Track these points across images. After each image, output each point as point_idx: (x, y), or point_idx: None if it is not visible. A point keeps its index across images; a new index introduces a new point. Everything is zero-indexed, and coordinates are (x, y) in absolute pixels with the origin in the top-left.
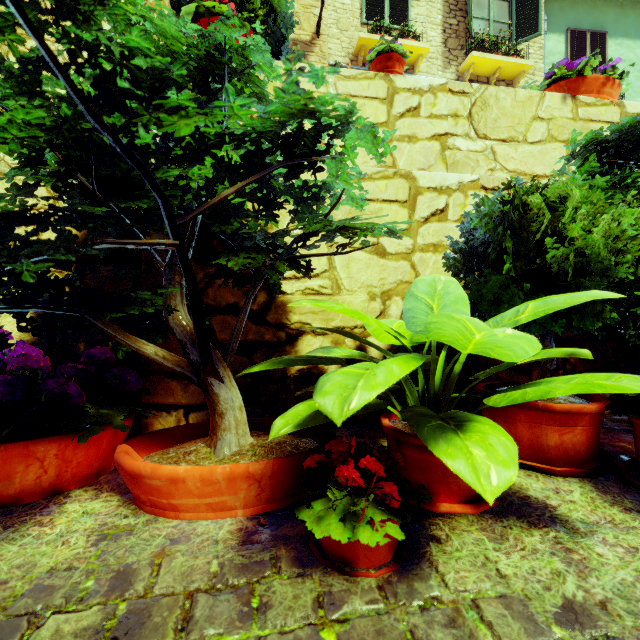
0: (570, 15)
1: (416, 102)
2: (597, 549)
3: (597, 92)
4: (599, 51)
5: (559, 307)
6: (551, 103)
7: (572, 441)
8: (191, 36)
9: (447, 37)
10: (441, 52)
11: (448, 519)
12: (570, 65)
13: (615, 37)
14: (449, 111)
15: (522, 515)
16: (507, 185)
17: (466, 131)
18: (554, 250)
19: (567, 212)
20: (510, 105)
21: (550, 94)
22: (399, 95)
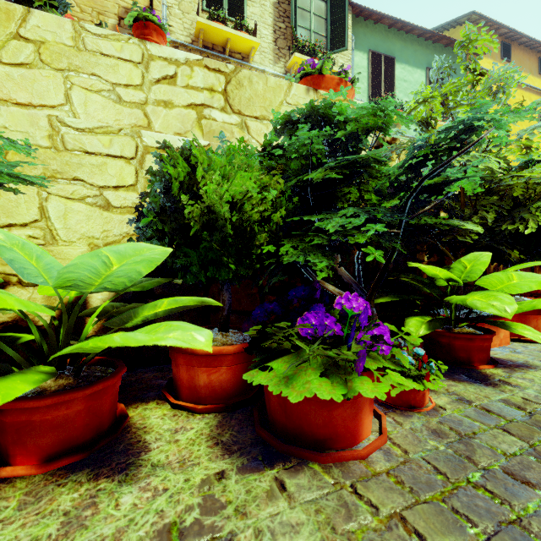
0: (371, 40)
1: (173, 71)
2: (125, 498)
3: (334, 89)
4: (390, 71)
5: (160, 259)
6: (297, 92)
7: (219, 380)
8: None
9: (277, 37)
10: (272, 49)
11: (5, 484)
12: (314, 64)
13: (401, 63)
14: (206, 85)
15: (101, 466)
16: (163, 144)
17: (222, 105)
18: (190, 206)
19: (201, 172)
20: (262, 88)
21: (296, 85)
22: (155, 62)
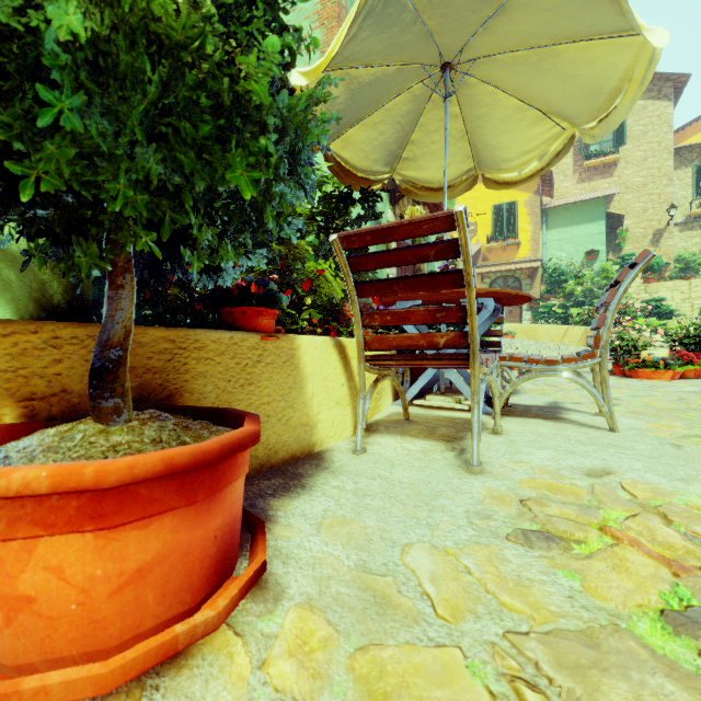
0: None
1: (696, 284)
2: None
3: None
4: None
5: None
6: None
7: None
8: (659, 302)
9: None
10: None
11: None
12: None
13: None
14: None
15: None
16: None
17: None
18: None
19: None
20: None
21: None
22: (692, 284)
